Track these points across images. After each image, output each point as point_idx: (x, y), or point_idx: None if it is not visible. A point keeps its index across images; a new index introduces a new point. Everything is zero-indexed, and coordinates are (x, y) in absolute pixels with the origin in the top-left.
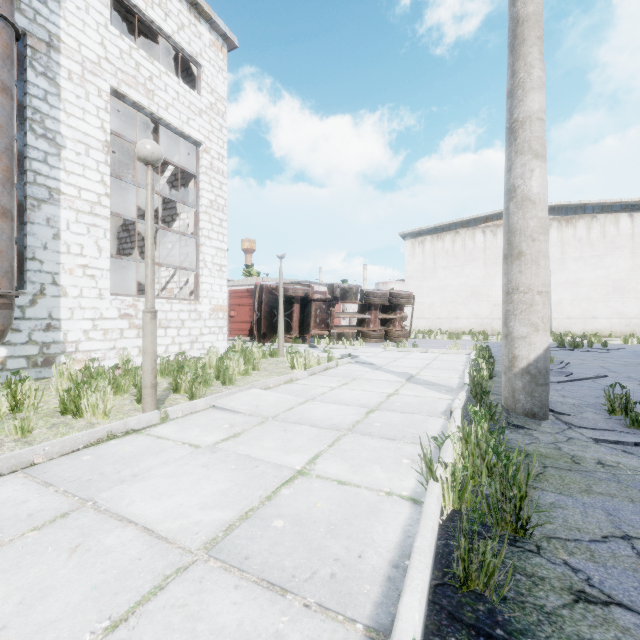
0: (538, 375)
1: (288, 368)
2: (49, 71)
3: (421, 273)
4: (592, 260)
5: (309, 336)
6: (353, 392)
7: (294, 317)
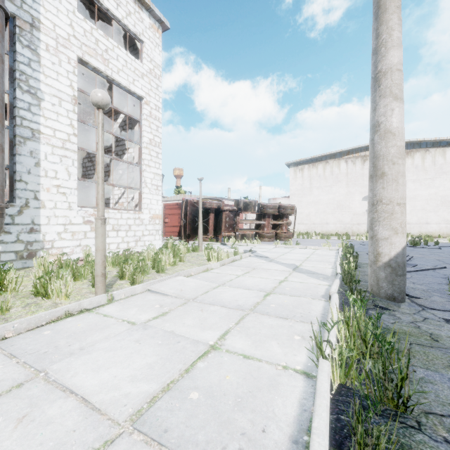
0: (397, 268)
1: (205, 260)
2: (32, 44)
3: (301, 191)
4: (426, 181)
5: (221, 236)
6: (253, 279)
7: (210, 223)
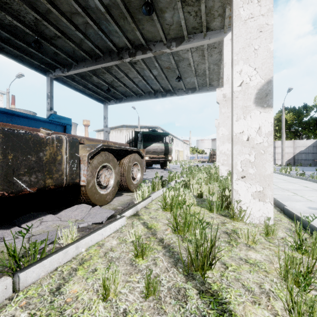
0: None
1: None
2: None
3: None
4: None
5: None
6: None
7: None
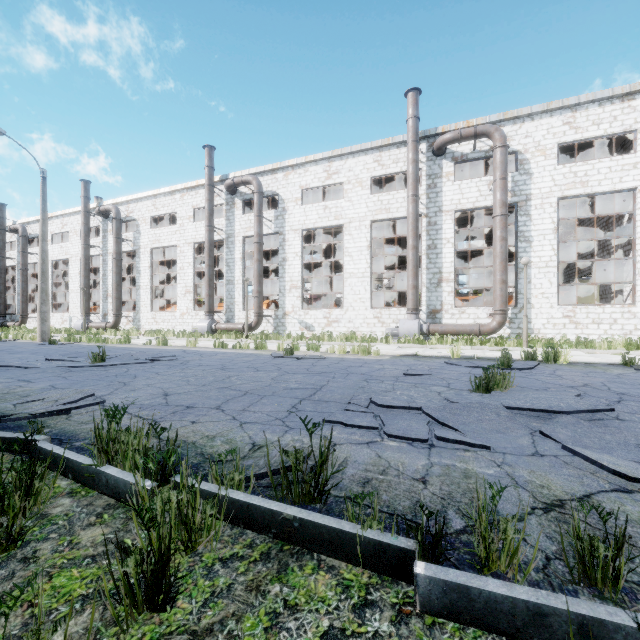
0: None
1: None
2: (526, 212)
3: None
4: None
5: None
6: None
7: None
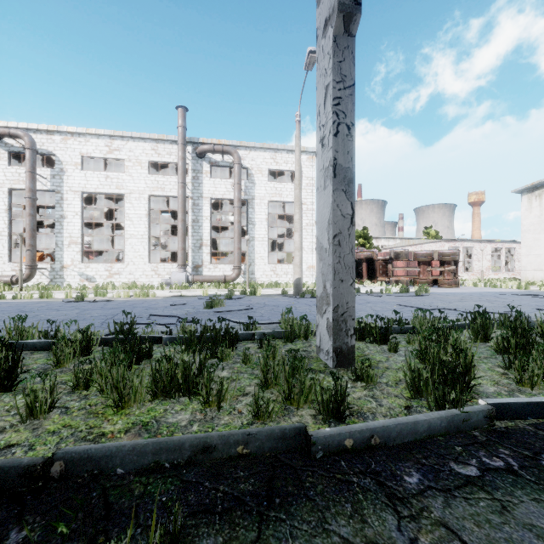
0: (294, 285)
1: None
2: (252, 206)
3: (538, 226)
4: None
5: (376, 281)
6: None
7: (363, 270)
